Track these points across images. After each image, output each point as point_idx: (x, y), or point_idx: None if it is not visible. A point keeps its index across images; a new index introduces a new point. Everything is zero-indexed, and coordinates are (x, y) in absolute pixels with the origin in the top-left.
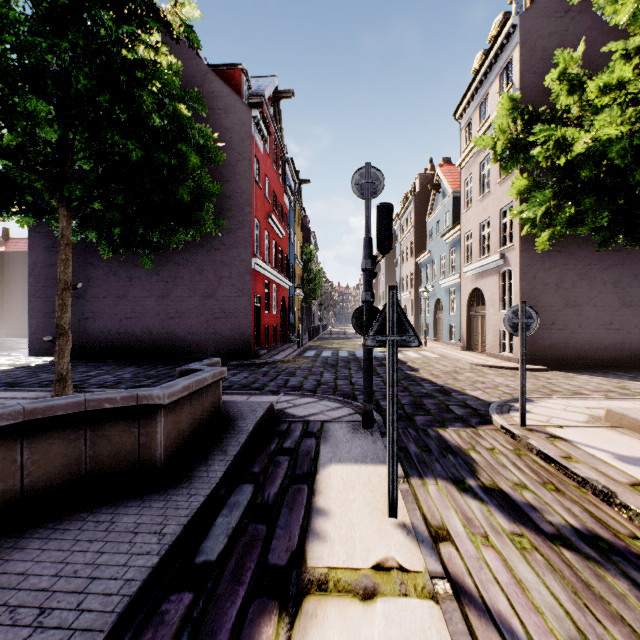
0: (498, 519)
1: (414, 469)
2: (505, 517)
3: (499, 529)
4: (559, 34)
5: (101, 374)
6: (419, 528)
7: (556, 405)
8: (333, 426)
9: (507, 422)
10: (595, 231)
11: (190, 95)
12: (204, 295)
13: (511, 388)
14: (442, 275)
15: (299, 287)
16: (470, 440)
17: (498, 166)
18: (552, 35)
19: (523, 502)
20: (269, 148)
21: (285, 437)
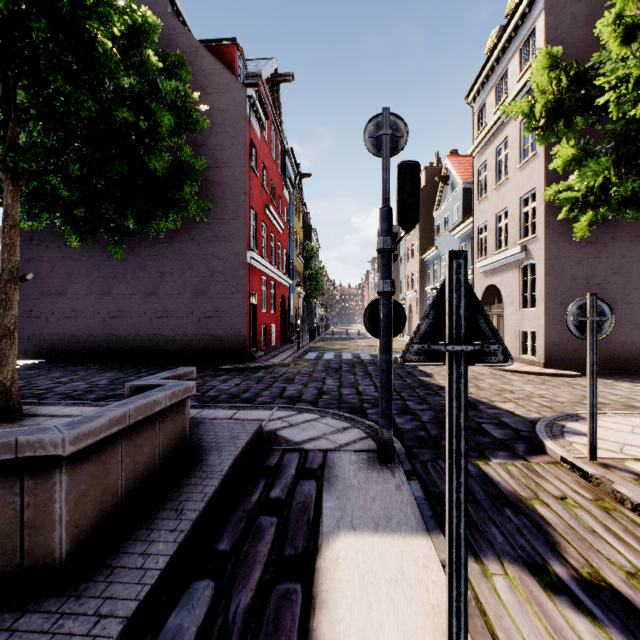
0: None
1: None
2: None
3: None
4: None
5: (74, 380)
6: None
7: (618, 425)
8: (339, 459)
9: (568, 452)
10: None
11: (172, 59)
12: (195, 292)
13: (547, 399)
14: None
15: (299, 284)
16: (527, 481)
17: (518, 150)
18: (581, 0)
19: None
20: (267, 134)
21: (274, 478)
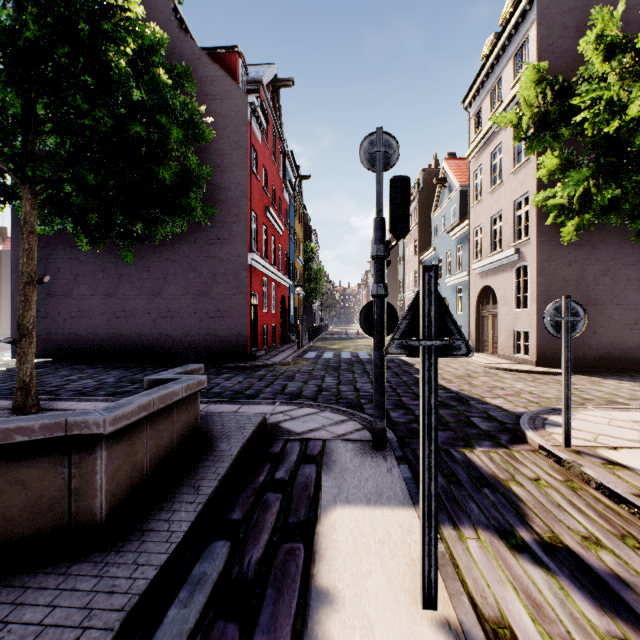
0: (580, 605)
1: (444, 512)
2: (589, 601)
3: (587, 626)
4: (580, 10)
5: (83, 378)
6: (473, 634)
7: (597, 418)
8: (337, 447)
9: (547, 441)
10: (631, 219)
11: (178, 70)
12: (198, 293)
13: (535, 395)
14: (448, 273)
15: (299, 285)
16: (506, 466)
17: (512, 155)
18: (572, 11)
19: (605, 571)
20: (267, 139)
21: (278, 463)
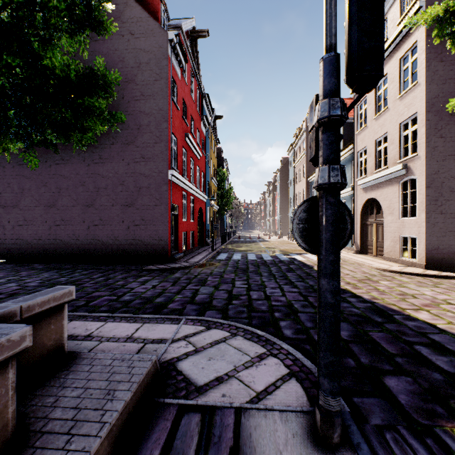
0: None
1: None
2: None
3: None
4: None
5: (9, 281)
6: None
7: None
8: (259, 433)
9: None
10: None
11: None
12: (125, 204)
13: None
14: None
15: (213, 199)
16: None
17: (398, 82)
18: None
19: None
20: (187, 77)
21: None
